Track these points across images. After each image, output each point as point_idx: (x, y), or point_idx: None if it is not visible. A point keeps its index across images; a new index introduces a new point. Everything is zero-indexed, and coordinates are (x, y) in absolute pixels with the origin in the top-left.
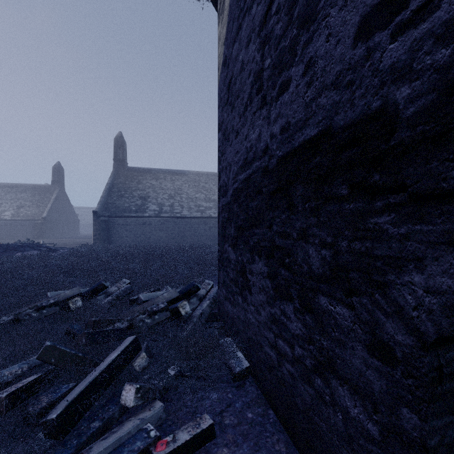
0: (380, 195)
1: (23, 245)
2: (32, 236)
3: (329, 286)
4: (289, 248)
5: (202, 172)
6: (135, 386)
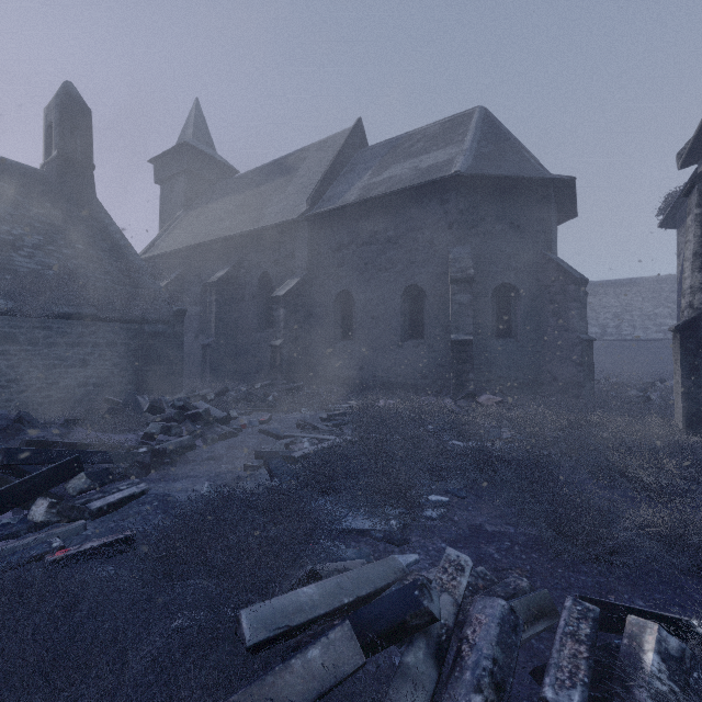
0: None
1: None
2: None
3: None
4: None
5: (665, 276)
6: None
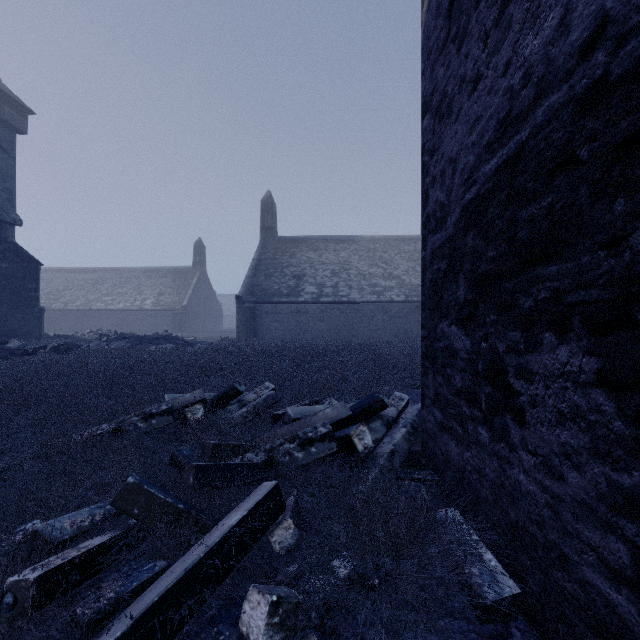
0: None
1: (158, 336)
2: (173, 329)
3: None
4: None
5: (379, 237)
6: (267, 598)
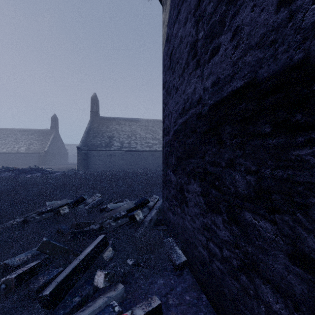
0: (302, 131)
1: (32, 169)
2: (38, 163)
3: (253, 205)
4: (219, 174)
5: (150, 119)
6: (104, 272)
